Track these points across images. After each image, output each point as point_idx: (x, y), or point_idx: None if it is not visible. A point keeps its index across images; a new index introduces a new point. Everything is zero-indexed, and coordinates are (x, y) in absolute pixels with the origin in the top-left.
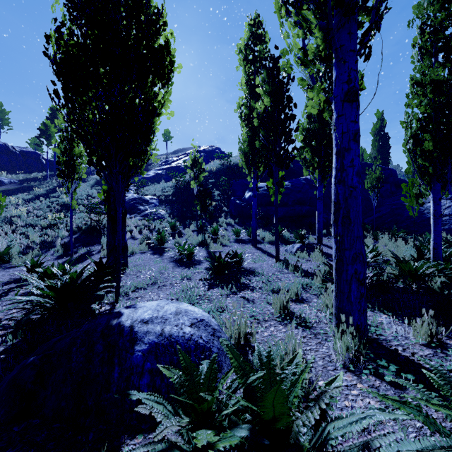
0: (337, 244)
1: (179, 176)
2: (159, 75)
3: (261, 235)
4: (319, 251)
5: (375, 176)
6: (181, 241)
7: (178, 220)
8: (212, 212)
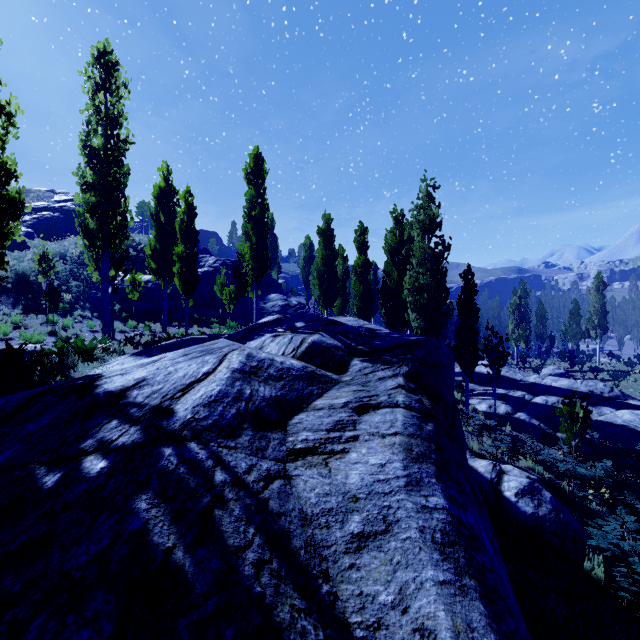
0: (102, 323)
1: (18, 256)
2: (12, 217)
3: (115, 326)
4: (149, 335)
5: (220, 282)
6: (28, 332)
7: (20, 313)
8: (67, 306)
